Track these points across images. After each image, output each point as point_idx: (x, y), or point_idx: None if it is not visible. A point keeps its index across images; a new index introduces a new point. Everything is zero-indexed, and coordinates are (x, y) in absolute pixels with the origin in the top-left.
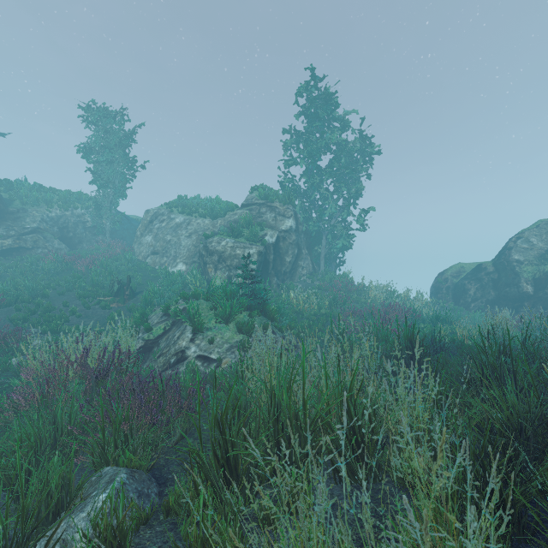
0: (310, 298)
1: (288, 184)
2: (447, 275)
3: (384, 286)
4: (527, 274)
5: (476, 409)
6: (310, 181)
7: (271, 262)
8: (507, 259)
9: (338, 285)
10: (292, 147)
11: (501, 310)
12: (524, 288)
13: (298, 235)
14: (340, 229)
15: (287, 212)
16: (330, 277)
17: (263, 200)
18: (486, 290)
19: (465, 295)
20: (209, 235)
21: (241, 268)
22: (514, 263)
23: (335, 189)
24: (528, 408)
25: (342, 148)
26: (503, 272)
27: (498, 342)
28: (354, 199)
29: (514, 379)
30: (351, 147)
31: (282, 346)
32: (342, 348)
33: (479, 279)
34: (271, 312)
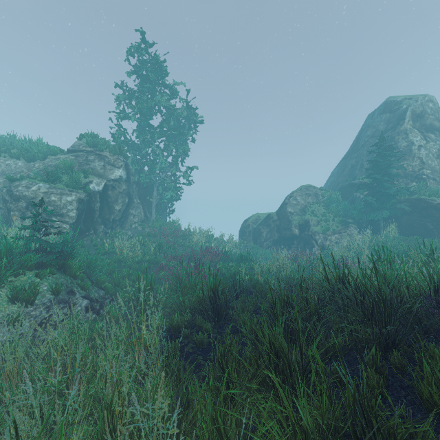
0: (135, 245)
1: (121, 136)
2: (249, 222)
3: (205, 231)
4: (295, 221)
5: (263, 438)
6: (142, 137)
7: (96, 210)
8: (284, 211)
9: (166, 231)
10: (125, 103)
11: (281, 247)
12: (294, 231)
13: (129, 185)
14: (169, 182)
15: (117, 162)
16: (159, 225)
17: (91, 148)
18: (273, 233)
19: (260, 237)
20: (15, 178)
21: (27, 218)
22: (288, 214)
23: (165, 147)
24: (322, 421)
25: (171, 112)
26: (282, 220)
27: (282, 283)
28: (181, 158)
29: (300, 355)
30: (178, 112)
31: (83, 307)
32: (148, 305)
33: (268, 225)
34: (73, 269)
